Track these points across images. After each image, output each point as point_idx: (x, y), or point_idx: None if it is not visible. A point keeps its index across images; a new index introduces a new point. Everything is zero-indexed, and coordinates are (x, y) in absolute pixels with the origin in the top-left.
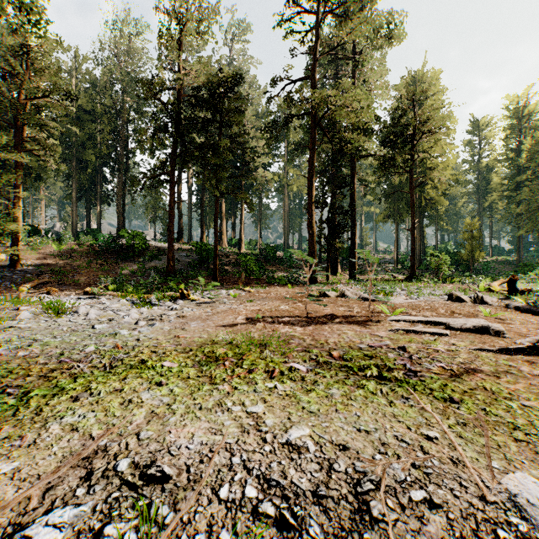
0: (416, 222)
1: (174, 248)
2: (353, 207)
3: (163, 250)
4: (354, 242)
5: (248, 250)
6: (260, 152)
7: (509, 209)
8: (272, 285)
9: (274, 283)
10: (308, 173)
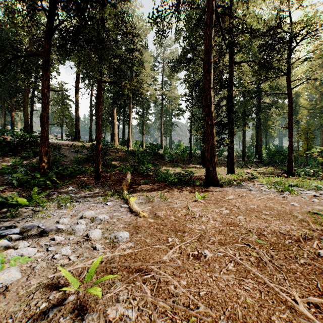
0: (258, 128)
1: (68, 145)
2: (233, 106)
3: (56, 146)
4: (233, 140)
5: (134, 148)
6: (144, 74)
7: (319, 120)
8: (164, 185)
9: (164, 180)
10: (206, 53)
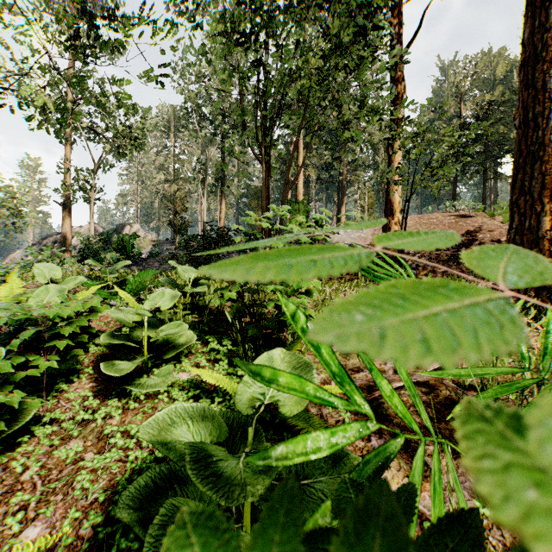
0: None
1: None
2: None
3: None
4: None
5: None
6: None
7: None
8: None
9: None
10: None
